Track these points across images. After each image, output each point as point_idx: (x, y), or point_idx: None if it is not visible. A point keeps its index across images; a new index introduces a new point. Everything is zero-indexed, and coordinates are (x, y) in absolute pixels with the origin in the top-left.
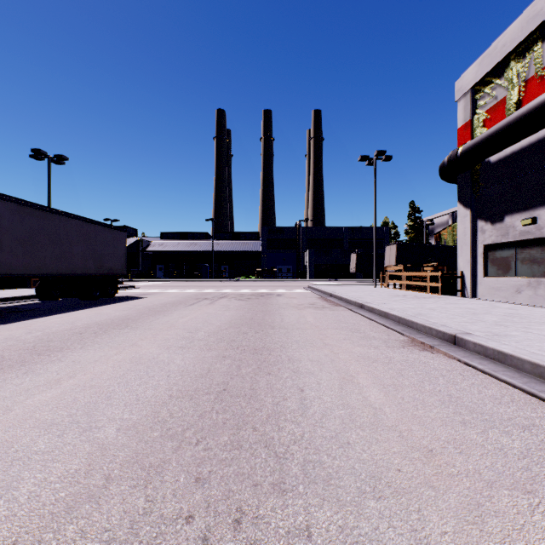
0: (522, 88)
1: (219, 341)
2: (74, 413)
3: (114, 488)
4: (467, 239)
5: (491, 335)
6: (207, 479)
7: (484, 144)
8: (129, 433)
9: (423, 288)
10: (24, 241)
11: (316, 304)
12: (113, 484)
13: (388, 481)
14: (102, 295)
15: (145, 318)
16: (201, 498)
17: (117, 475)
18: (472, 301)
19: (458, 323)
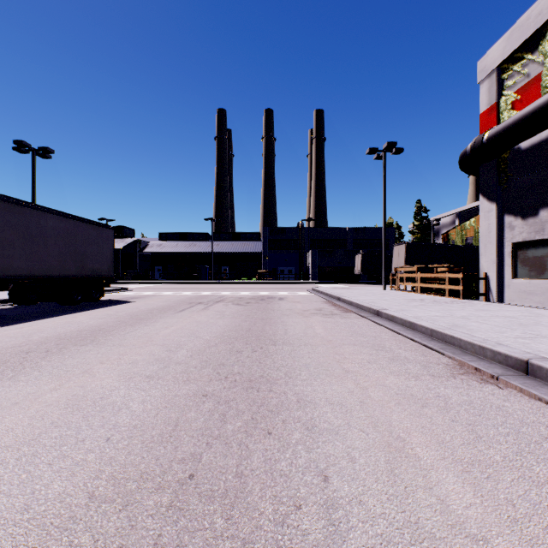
0: None
1: (202, 366)
2: None
3: None
4: (492, 237)
5: None
6: None
7: (518, 126)
8: None
9: (440, 291)
10: None
11: (323, 310)
12: None
13: None
14: (85, 299)
15: (121, 328)
16: None
17: None
18: (504, 307)
19: (514, 339)
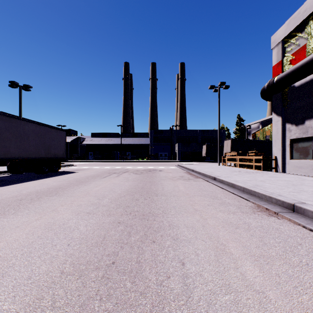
0: None
1: (117, 207)
2: None
3: None
4: (279, 136)
5: None
6: None
7: (293, 74)
8: None
9: (250, 166)
10: None
11: (184, 177)
12: None
13: None
14: (50, 171)
15: (71, 187)
16: None
17: None
18: (285, 175)
19: (288, 192)
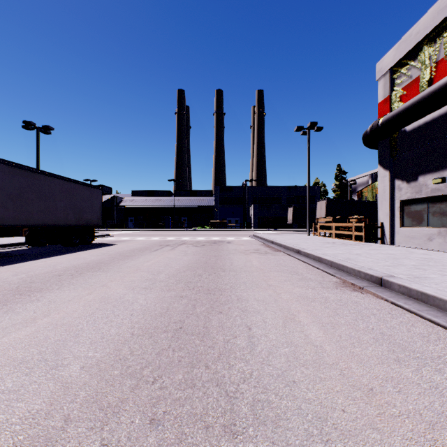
0: (433, 68)
1: (177, 283)
2: (44, 351)
3: (71, 430)
4: (386, 196)
5: (413, 278)
6: (161, 420)
7: (402, 115)
8: (92, 371)
9: (349, 236)
10: (14, 197)
11: (260, 250)
12: (71, 426)
13: (334, 423)
14: (81, 243)
15: (115, 262)
16: (154, 442)
17: (75, 416)
18: (391, 248)
19: (382, 266)
